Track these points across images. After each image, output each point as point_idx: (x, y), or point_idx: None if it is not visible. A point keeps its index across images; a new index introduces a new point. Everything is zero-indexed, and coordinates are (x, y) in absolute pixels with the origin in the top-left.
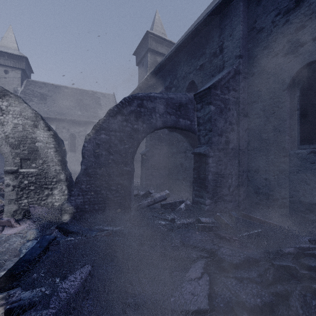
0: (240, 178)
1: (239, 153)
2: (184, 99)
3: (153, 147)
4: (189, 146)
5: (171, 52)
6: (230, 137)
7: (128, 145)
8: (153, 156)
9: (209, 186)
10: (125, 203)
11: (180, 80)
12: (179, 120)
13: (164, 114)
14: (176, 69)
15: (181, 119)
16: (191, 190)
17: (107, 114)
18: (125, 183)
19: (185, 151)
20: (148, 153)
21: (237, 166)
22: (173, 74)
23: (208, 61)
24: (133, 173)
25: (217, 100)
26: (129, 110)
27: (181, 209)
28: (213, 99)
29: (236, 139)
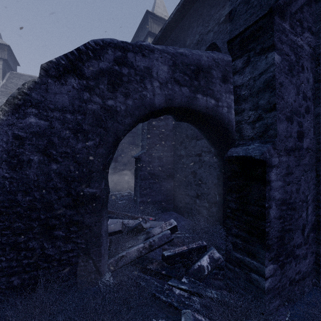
0: (320, 208)
1: (318, 158)
2: (205, 59)
3: (152, 148)
4: (207, 146)
5: (177, 5)
6: (305, 125)
7: (93, 142)
8: (152, 160)
9: (271, 234)
10: (87, 263)
11: (192, 48)
12: (197, 97)
13: (168, 83)
14: (184, 35)
15: (200, 94)
16: (211, 215)
17: (41, 71)
18: (88, 220)
19: (200, 154)
20: (145, 157)
21: (314, 183)
22: (180, 43)
23: (242, 2)
24: (105, 197)
25: (283, 43)
26: (96, 68)
27: (204, 269)
28: (277, 40)
29: (313, 131)
